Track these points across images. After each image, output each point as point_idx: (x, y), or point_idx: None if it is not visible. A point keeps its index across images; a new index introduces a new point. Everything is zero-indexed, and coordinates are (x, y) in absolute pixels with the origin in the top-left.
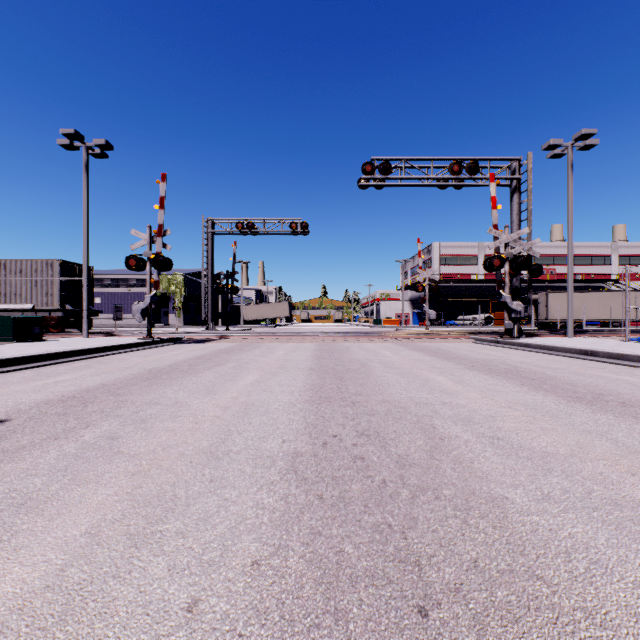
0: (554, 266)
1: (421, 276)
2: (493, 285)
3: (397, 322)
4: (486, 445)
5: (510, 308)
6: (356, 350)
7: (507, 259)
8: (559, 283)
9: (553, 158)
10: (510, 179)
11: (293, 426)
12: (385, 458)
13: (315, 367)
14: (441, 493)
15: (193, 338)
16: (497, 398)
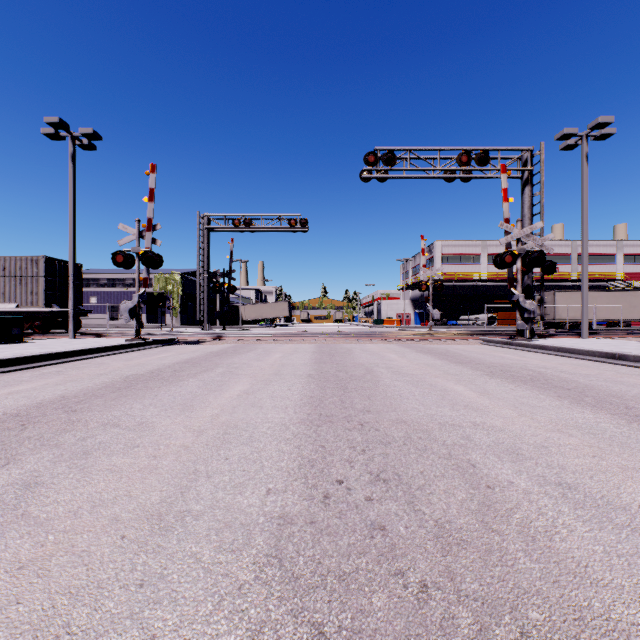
0: (558, 265)
1: (425, 274)
2: (496, 284)
3: (398, 322)
4: (558, 500)
5: (523, 307)
6: (359, 353)
7: (519, 255)
8: (563, 282)
9: (566, 149)
10: (522, 170)
11: (283, 463)
12: (417, 528)
13: (314, 373)
14: (527, 619)
15: (186, 339)
16: (538, 417)
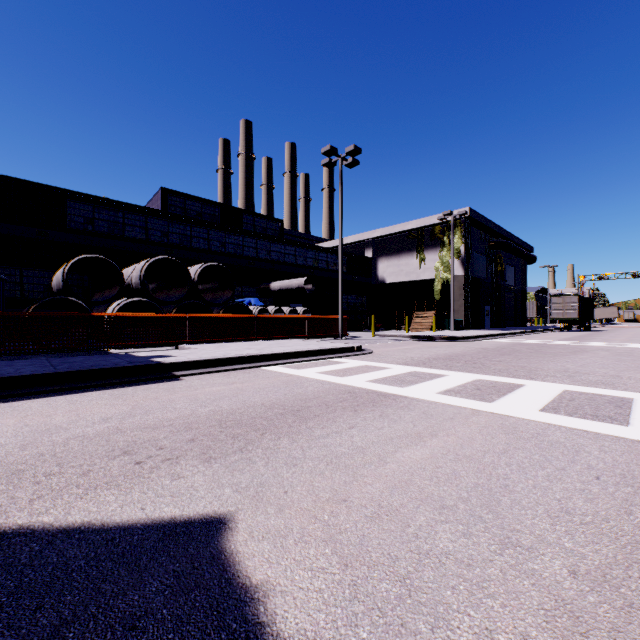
0: None
1: None
2: None
3: None
4: None
5: None
6: None
7: None
8: None
9: None
10: None
11: None
12: None
13: None
14: None
15: None
16: None
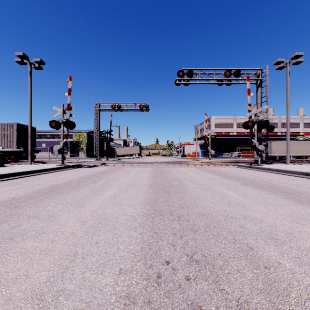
0: None
1: (207, 132)
2: (241, 137)
3: (193, 156)
4: None
5: (257, 149)
6: (174, 172)
7: (256, 122)
8: (274, 136)
9: (278, 69)
10: (256, 80)
11: (131, 247)
12: (225, 309)
13: (152, 184)
14: None
15: (88, 165)
16: (279, 211)
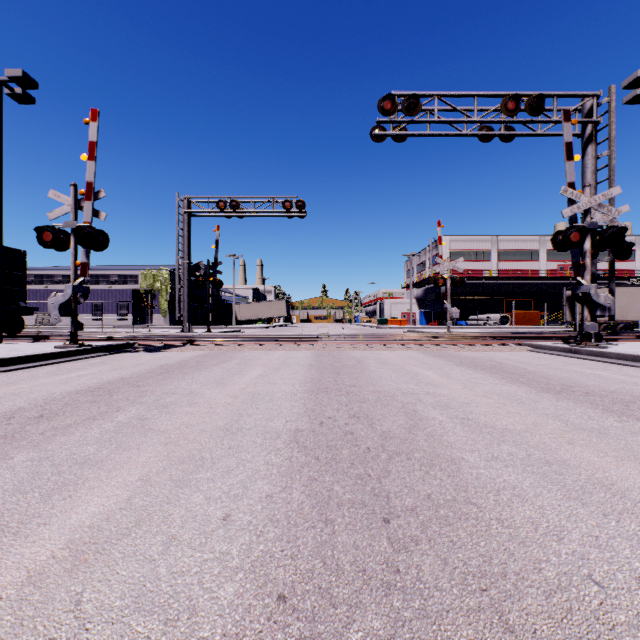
0: None
1: (442, 267)
2: (507, 282)
3: (404, 322)
4: None
5: (593, 302)
6: (375, 367)
7: (588, 232)
8: None
9: (632, 103)
10: (585, 123)
11: None
12: None
13: (306, 427)
14: None
15: (151, 344)
16: None
